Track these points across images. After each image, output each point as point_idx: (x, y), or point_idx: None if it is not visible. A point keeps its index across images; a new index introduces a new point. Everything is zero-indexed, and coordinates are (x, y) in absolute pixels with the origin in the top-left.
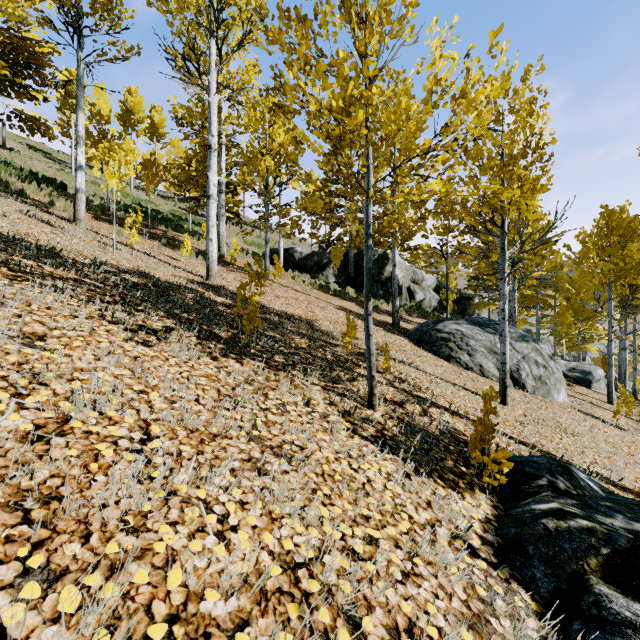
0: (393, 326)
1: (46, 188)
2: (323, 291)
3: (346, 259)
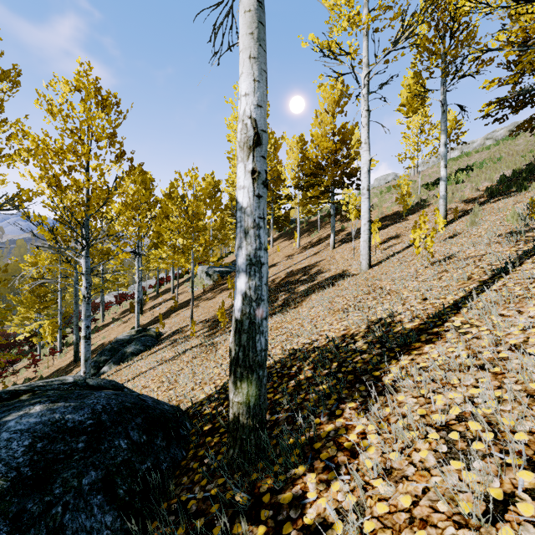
0: None
1: None
2: None
3: None
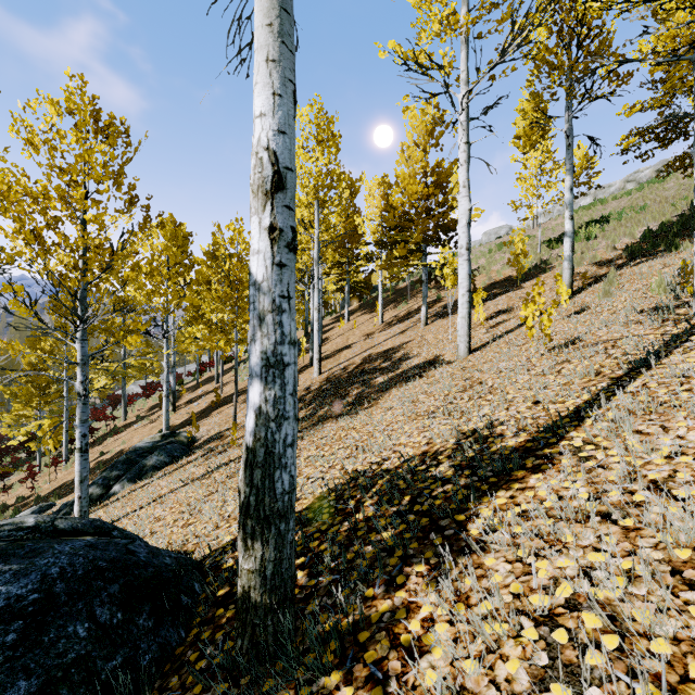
0: None
1: None
2: None
3: None
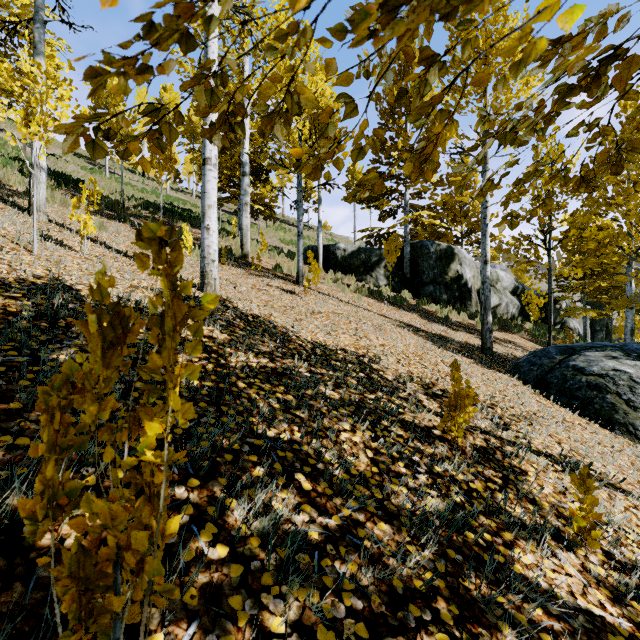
0: (483, 352)
1: (48, 182)
2: (374, 298)
3: (400, 256)
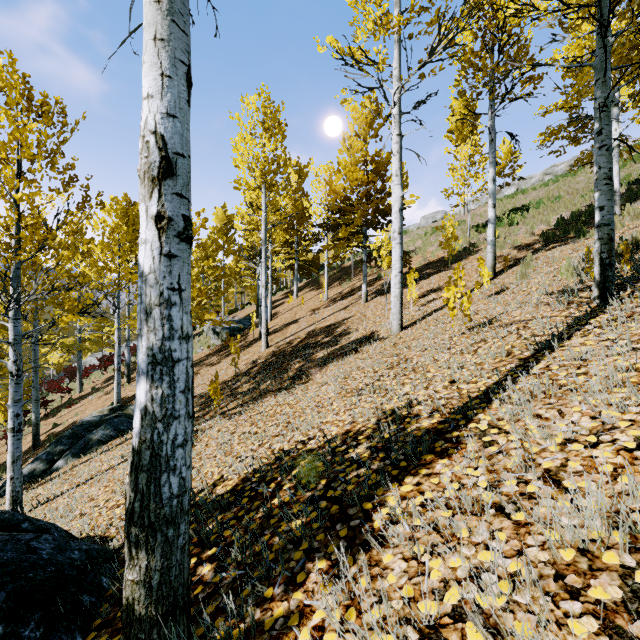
0: None
1: None
2: None
3: None
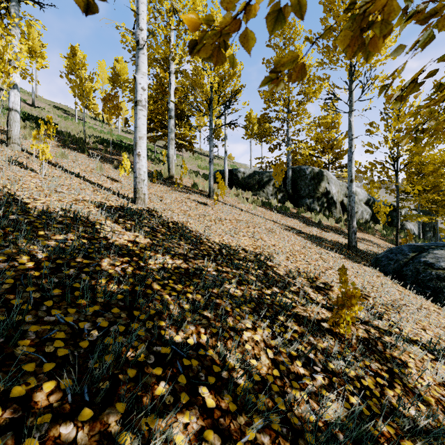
0: (349, 249)
1: (30, 124)
2: (266, 208)
3: (284, 177)
